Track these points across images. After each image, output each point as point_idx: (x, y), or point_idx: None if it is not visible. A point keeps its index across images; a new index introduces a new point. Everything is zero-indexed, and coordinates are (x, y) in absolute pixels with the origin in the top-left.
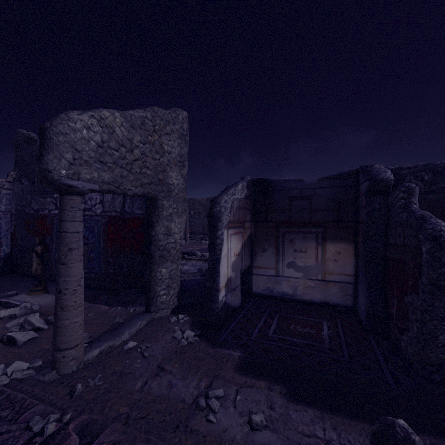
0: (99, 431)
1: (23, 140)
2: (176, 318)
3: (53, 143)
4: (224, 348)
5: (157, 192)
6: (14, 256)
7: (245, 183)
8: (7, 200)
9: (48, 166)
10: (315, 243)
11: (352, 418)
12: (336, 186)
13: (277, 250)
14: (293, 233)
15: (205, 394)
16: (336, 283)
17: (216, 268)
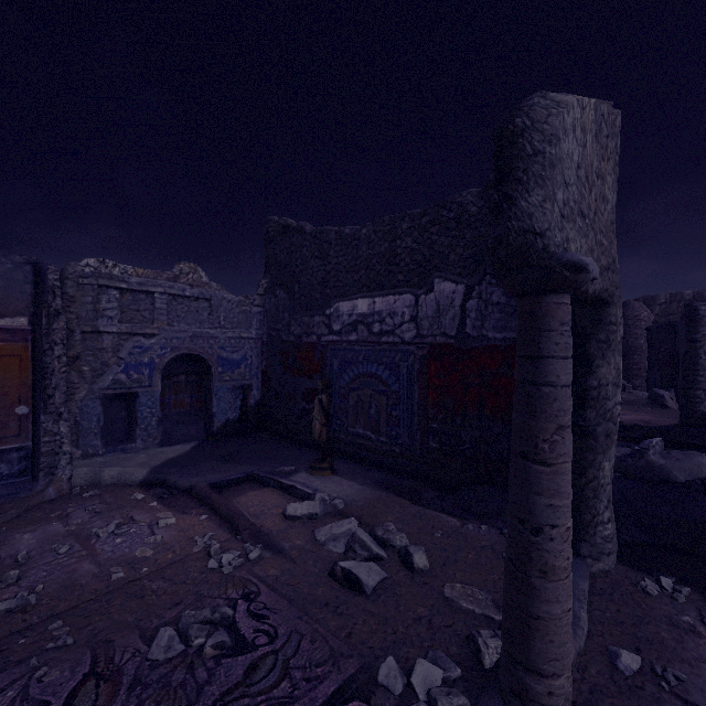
0: None
1: (276, 231)
2: (654, 583)
3: (542, 164)
4: None
5: (613, 289)
6: (265, 405)
7: None
8: (258, 322)
9: (532, 222)
10: None
11: None
12: None
13: None
14: None
15: None
16: None
17: None
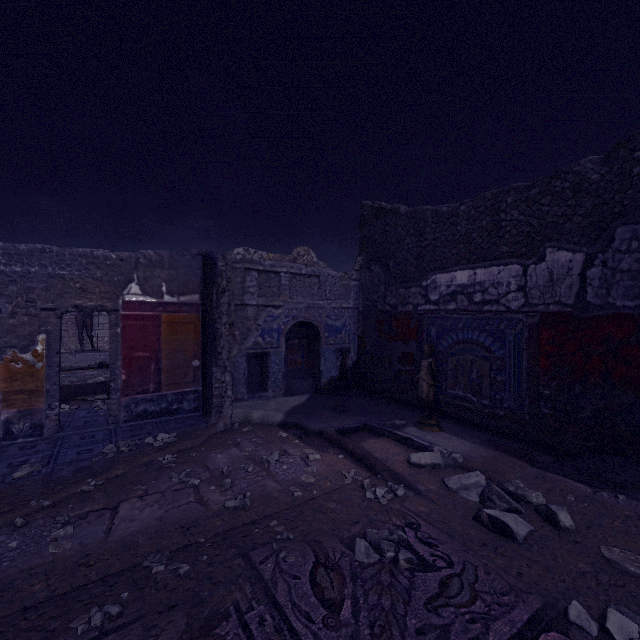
0: None
1: (371, 214)
2: None
3: None
4: None
5: None
6: (361, 365)
7: None
8: (355, 294)
9: None
10: None
11: None
12: None
13: None
14: None
15: None
16: None
17: None
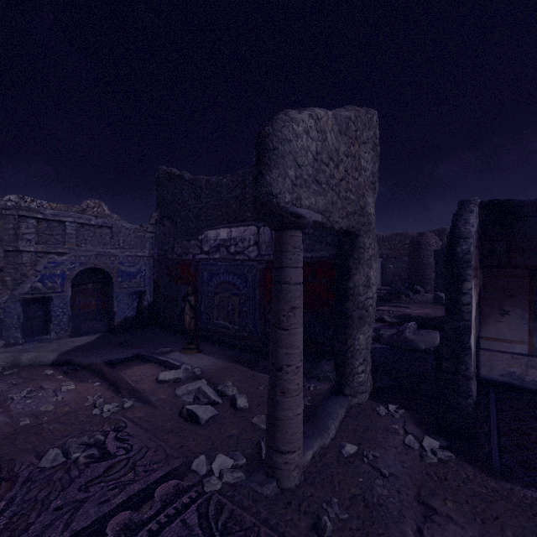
0: None
1: (164, 177)
2: (385, 408)
3: (277, 155)
4: (515, 482)
5: (360, 226)
6: (156, 305)
7: (477, 207)
8: (150, 244)
9: (271, 188)
10: None
11: None
12: None
13: (531, 314)
14: None
15: None
16: None
17: (463, 342)
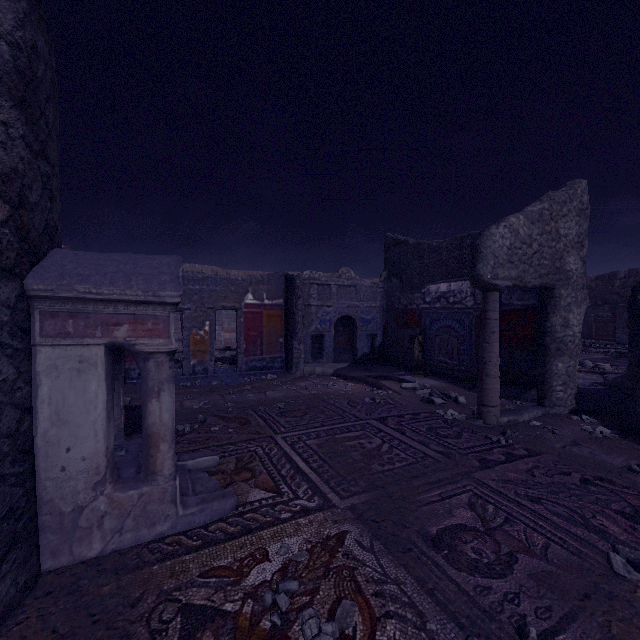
0: (539, 453)
1: (391, 243)
2: (578, 417)
3: (483, 255)
4: None
5: (554, 282)
6: (385, 346)
7: None
8: (380, 297)
9: (479, 272)
10: None
11: None
12: None
13: None
14: None
15: (637, 466)
16: None
17: None
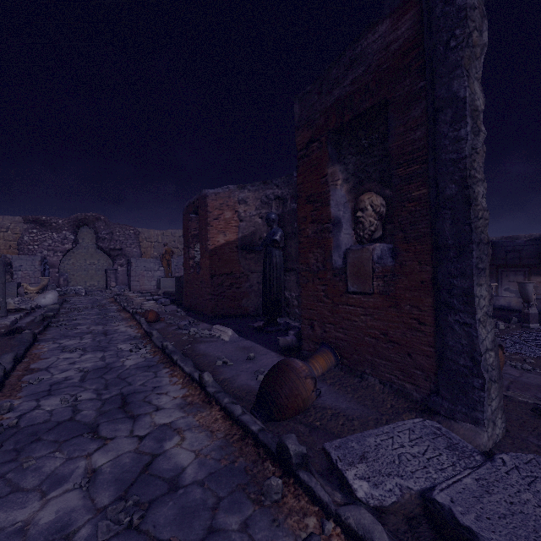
0: None
1: None
2: None
3: None
4: None
5: None
6: None
7: None
8: None
9: None
10: (523, 277)
11: (501, 321)
12: (537, 244)
13: (496, 281)
14: (508, 271)
15: None
16: (537, 299)
17: None
